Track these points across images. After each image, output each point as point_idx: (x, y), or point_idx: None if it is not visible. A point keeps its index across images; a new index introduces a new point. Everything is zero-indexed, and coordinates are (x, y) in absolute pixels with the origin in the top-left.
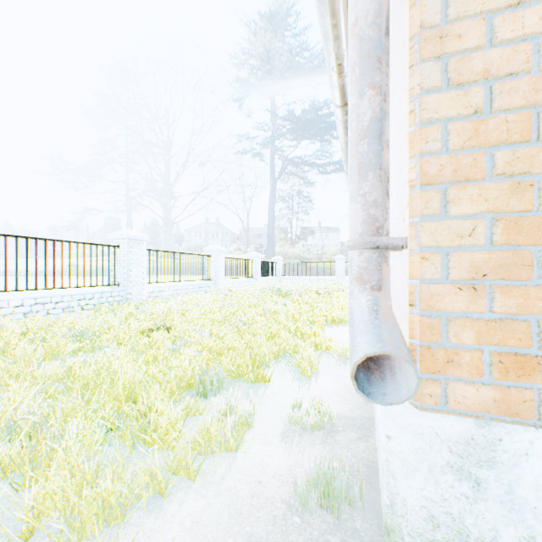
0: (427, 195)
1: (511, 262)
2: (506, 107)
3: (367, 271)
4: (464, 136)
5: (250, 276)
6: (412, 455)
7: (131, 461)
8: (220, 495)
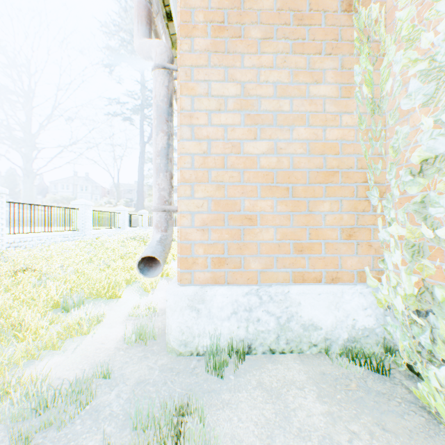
0: (185, 187)
1: (216, 219)
2: (215, 153)
3: (160, 222)
4: (200, 163)
5: (118, 227)
6: (174, 304)
7: (8, 350)
8: (76, 352)
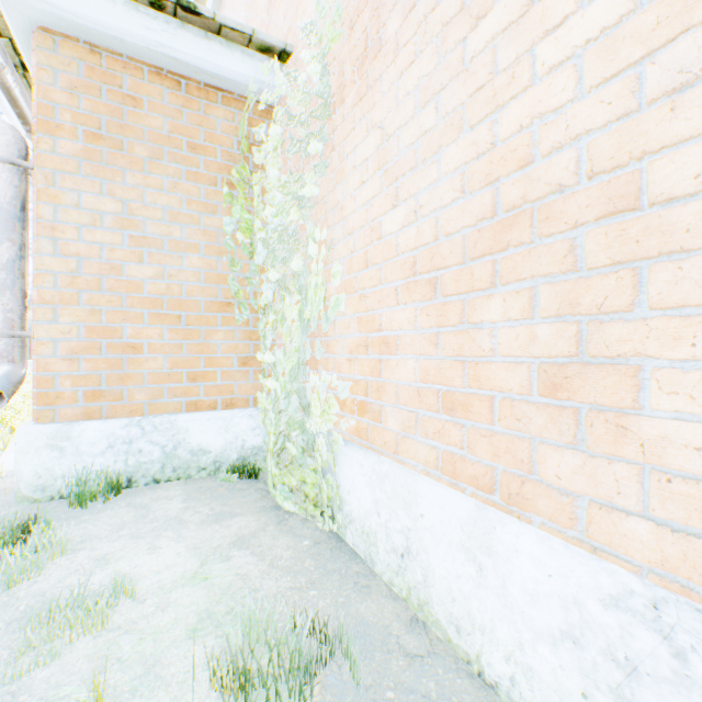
0: (46, 310)
1: (91, 347)
2: (90, 273)
3: (8, 351)
4: (67, 283)
5: None
6: (27, 446)
7: None
8: None
